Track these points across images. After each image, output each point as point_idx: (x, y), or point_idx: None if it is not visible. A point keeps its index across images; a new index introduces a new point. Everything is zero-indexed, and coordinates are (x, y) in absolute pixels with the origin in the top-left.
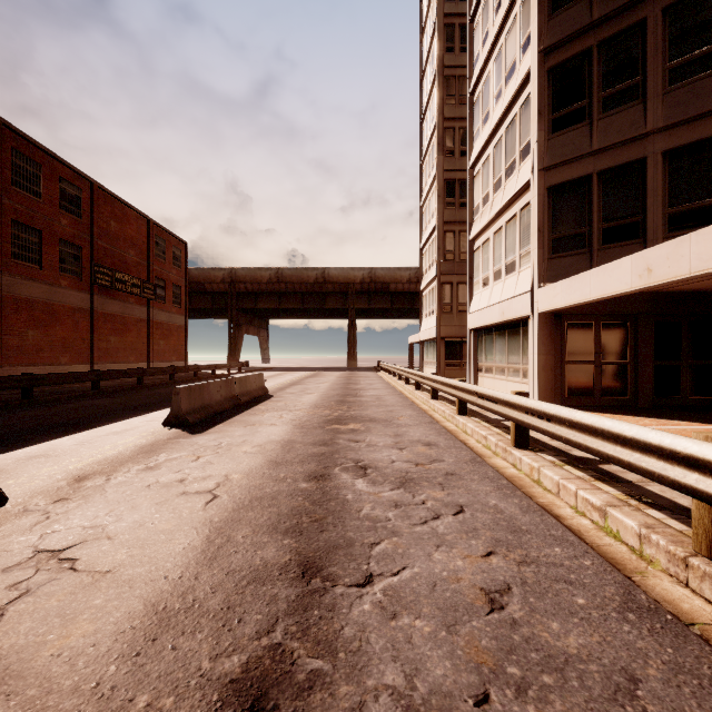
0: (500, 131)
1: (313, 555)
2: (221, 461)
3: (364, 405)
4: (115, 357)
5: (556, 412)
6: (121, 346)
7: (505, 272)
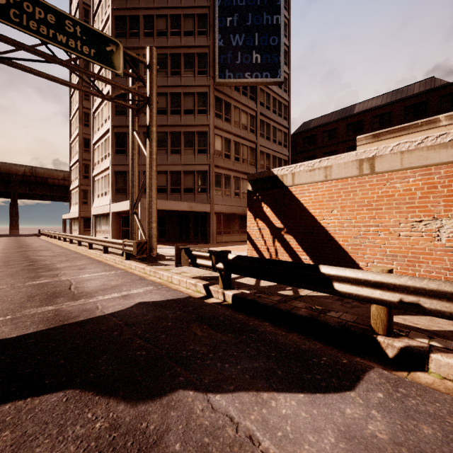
0: (103, 139)
1: (32, 261)
2: None
3: (35, 247)
4: None
5: (93, 238)
6: None
7: (104, 194)
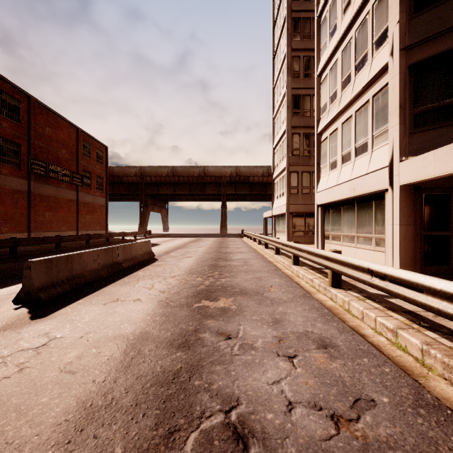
0: (349, 35)
1: None
2: (0, 402)
3: (233, 270)
4: (49, 227)
5: None
6: (55, 219)
7: (355, 153)
